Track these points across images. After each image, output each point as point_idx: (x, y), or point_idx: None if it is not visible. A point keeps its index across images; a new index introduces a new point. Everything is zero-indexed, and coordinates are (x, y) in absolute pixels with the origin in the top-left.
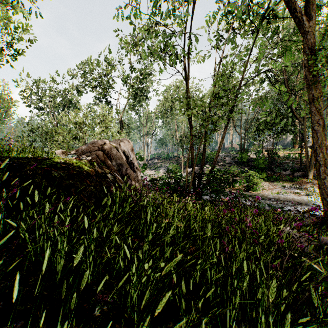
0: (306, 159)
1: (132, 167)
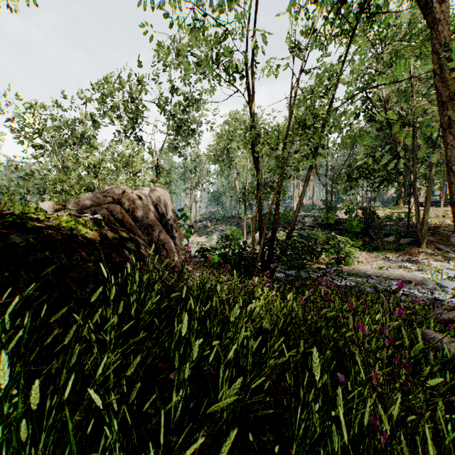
0: (417, 220)
1: (170, 231)
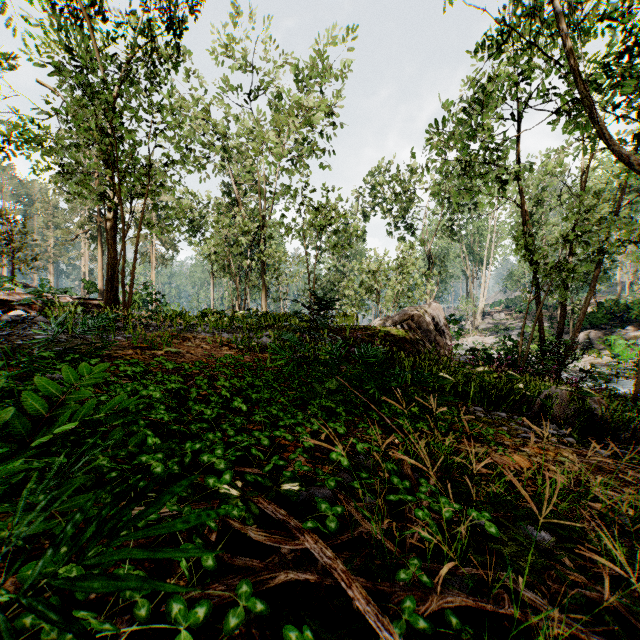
0: None
1: (443, 334)
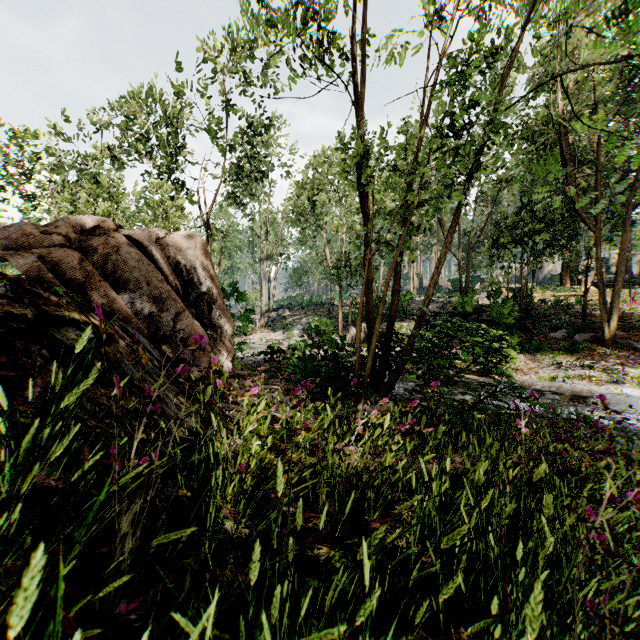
0: (601, 305)
1: (207, 315)
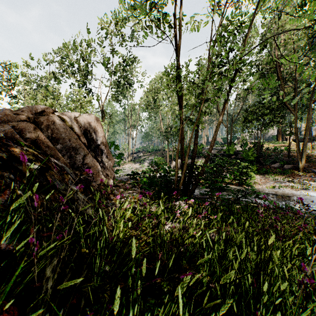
0: (297, 150)
1: (100, 156)
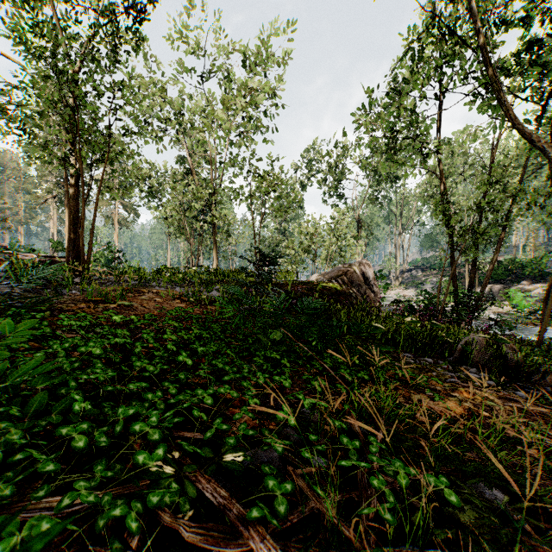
0: None
1: (371, 288)
